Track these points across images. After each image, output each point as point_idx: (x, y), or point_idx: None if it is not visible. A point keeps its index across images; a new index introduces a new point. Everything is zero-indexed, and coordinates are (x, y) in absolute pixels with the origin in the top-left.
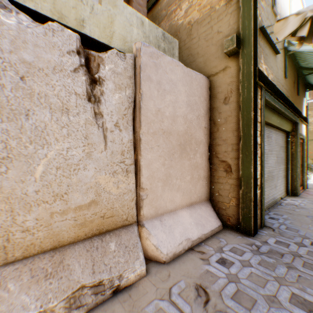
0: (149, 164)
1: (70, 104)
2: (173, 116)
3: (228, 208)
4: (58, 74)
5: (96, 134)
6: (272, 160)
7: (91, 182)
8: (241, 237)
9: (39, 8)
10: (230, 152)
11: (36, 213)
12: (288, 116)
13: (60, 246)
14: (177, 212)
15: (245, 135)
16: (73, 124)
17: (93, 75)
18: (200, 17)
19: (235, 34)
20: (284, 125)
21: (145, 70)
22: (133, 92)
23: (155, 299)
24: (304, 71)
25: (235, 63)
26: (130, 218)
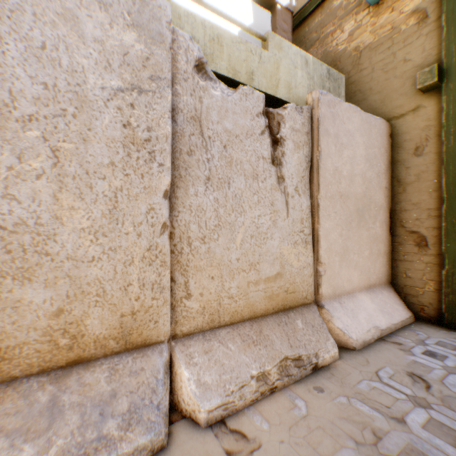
0: (327, 234)
1: (259, 170)
2: (350, 175)
3: (420, 295)
4: (249, 139)
5: (280, 200)
6: None
7: (276, 252)
8: (445, 331)
9: (218, 68)
10: (423, 220)
11: (237, 281)
12: None
13: (255, 317)
14: (355, 294)
15: (449, 197)
16: (261, 191)
17: (274, 135)
18: (374, 41)
19: (436, 64)
20: None
21: (323, 123)
22: (309, 150)
23: (363, 379)
24: None
25: (433, 101)
26: (309, 296)
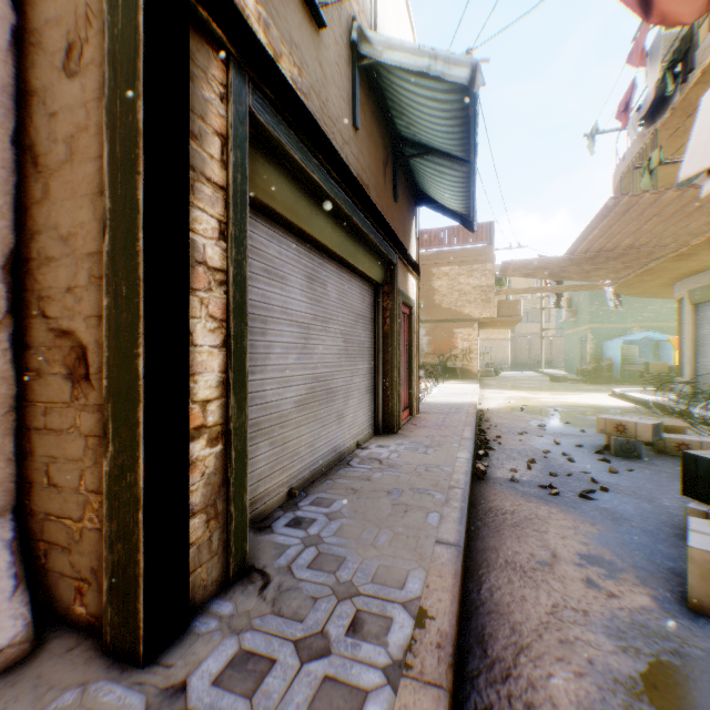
0: None
1: None
2: None
3: (79, 543)
4: None
5: None
6: (329, 347)
7: None
8: (75, 695)
9: None
10: (85, 292)
11: None
12: (367, 234)
13: None
14: None
15: (120, 207)
16: None
17: None
18: None
19: None
20: (364, 262)
21: None
22: None
23: None
24: (408, 151)
25: None
26: None
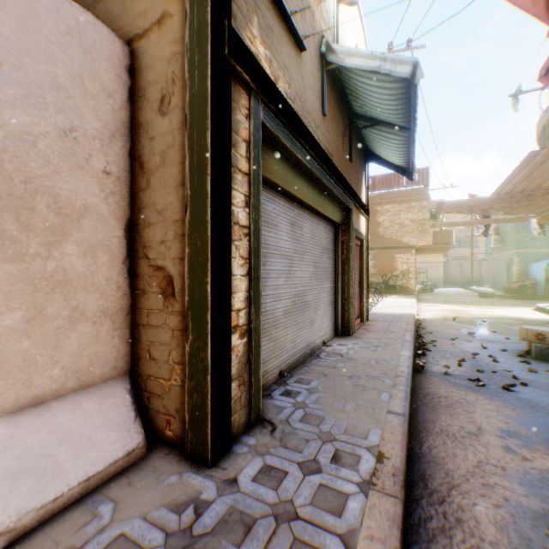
0: None
1: None
2: None
3: (167, 393)
4: None
5: None
6: (304, 272)
7: None
8: (176, 478)
9: None
10: (171, 244)
11: None
12: (331, 190)
13: None
14: None
15: (196, 194)
16: None
17: None
18: None
19: None
20: (328, 209)
21: None
22: None
23: None
24: (361, 123)
25: (182, 6)
26: None
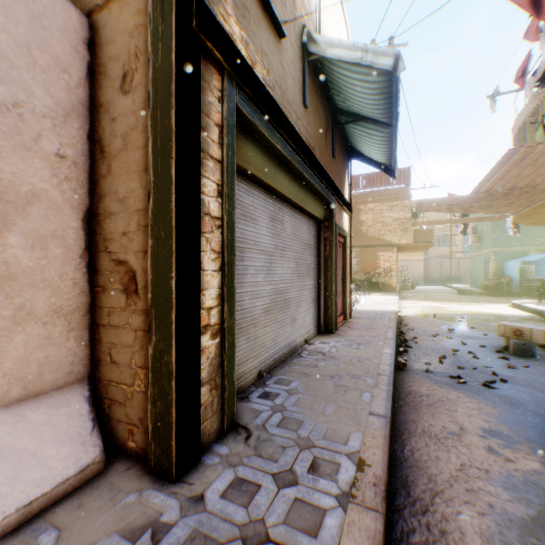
0: None
1: None
2: None
3: (130, 400)
4: None
5: None
6: (285, 269)
7: None
8: (135, 497)
9: None
10: (134, 236)
11: None
12: (313, 184)
13: None
14: None
15: (159, 180)
16: None
17: None
18: None
19: None
20: (311, 205)
21: None
22: None
23: None
24: (343, 119)
25: None
26: None
